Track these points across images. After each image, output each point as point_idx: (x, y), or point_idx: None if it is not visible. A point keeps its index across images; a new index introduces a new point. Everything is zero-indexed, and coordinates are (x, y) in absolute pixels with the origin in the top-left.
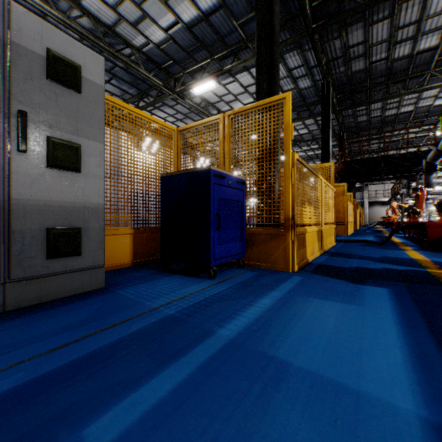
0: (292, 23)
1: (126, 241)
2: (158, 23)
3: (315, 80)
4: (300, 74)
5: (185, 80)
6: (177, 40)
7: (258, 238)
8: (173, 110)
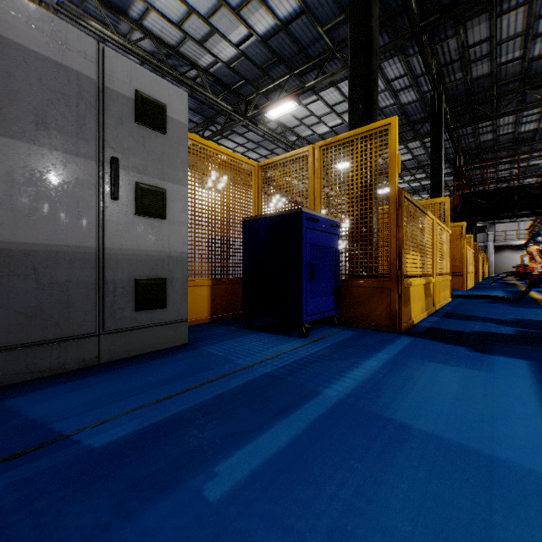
0: (392, 23)
1: (203, 293)
2: (228, 37)
3: (423, 92)
4: (402, 86)
5: (258, 102)
6: (250, 56)
7: (356, 291)
8: (243, 138)
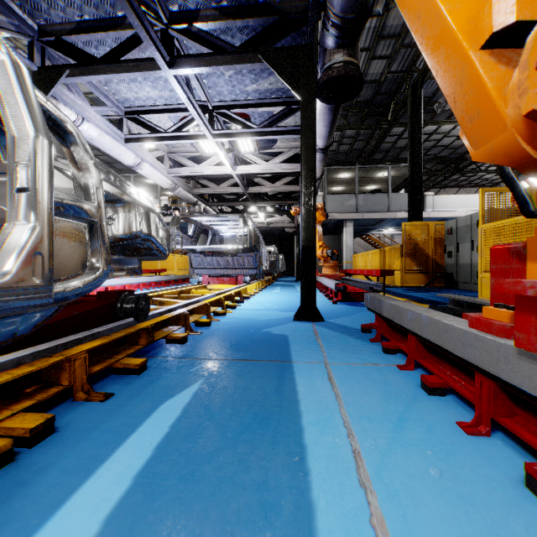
0: None
1: None
2: None
3: None
4: None
5: None
6: None
7: None
8: None
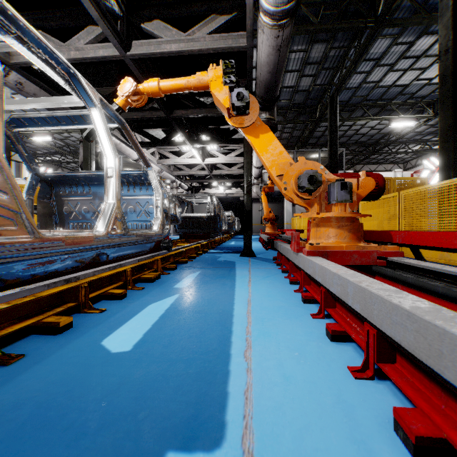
0: None
1: None
2: None
3: None
4: None
5: None
6: None
7: None
8: None
